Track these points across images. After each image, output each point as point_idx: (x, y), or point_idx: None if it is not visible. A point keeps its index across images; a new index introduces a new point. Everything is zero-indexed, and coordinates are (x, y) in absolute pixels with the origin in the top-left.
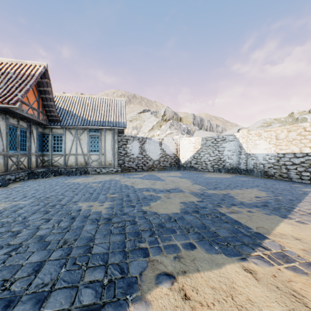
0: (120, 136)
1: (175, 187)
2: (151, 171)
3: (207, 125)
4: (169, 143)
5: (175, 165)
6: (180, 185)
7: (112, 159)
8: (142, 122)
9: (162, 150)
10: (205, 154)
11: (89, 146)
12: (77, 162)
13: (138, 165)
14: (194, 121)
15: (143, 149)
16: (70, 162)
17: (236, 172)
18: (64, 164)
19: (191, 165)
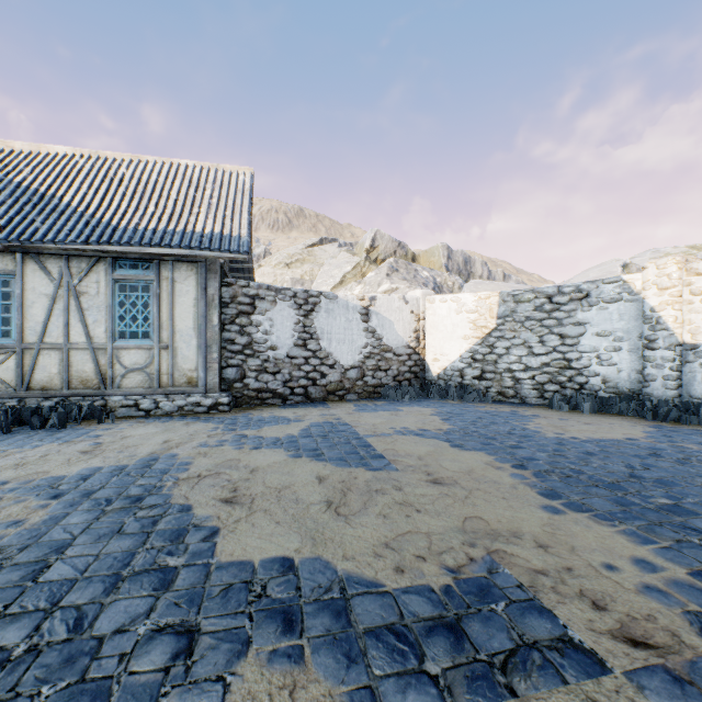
0: (228, 285)
1: (476, 558)
2: (335, 405)
3: (482, 275)
4: (394, 311)
5: (411, 383)
6: (485, 519)
7: (197, 365)
8: (317, 267)
9: (370, 334)
10: (512, 346)
11: (113, 318)
12: (71, 375)
13: (291, 385)
14: (449, 263)
15: (309, 330)
16: (41, 374)
17: (638, 412)
18: (18, 385)
19: (465, 384)
